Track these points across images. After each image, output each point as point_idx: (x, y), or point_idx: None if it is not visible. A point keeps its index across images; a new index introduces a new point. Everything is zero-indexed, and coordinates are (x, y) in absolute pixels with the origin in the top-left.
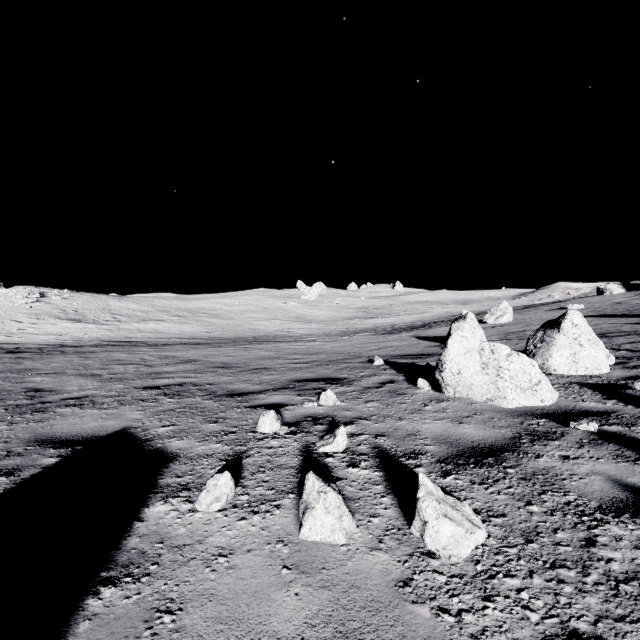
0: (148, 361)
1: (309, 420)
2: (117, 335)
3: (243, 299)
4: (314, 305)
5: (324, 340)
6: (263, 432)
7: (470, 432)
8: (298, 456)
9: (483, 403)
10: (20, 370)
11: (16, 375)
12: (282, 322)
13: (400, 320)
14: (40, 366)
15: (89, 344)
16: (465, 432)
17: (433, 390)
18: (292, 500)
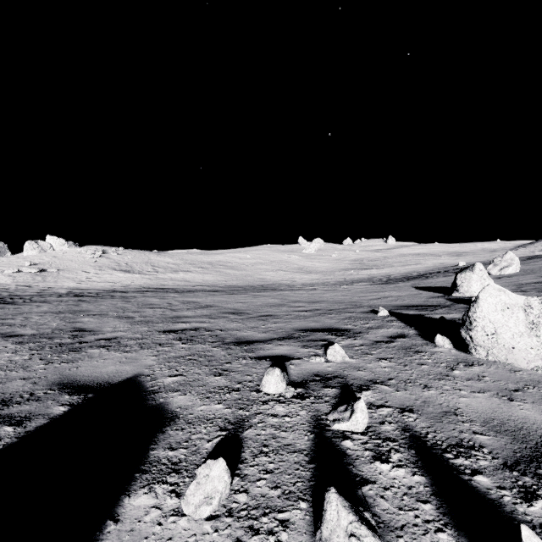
0: (173, 306)
1: (317, 380)
2: (155, 283)
3: (253, 253)
4: (313, 258)
5: (324, 289)
6: (267, 392)
7: (533, 417)
8: (308, 433)
9: (530, 371)
10: (76, 311)
11: (72, 315)
12: (286, 273)
13: (394, 271)
14: (92, 308)
15: (133, 290)
16: (526, 416)
17: (456, 349)
18: (304, 514)
